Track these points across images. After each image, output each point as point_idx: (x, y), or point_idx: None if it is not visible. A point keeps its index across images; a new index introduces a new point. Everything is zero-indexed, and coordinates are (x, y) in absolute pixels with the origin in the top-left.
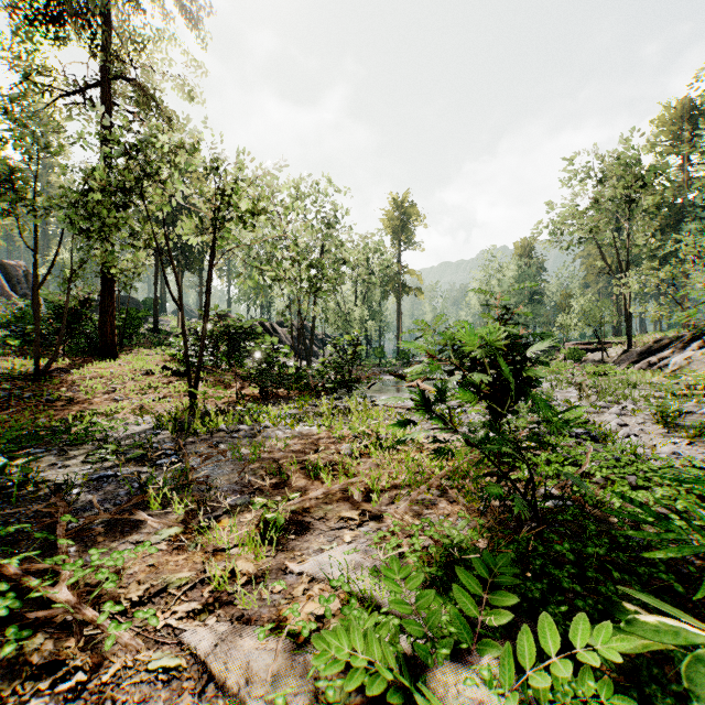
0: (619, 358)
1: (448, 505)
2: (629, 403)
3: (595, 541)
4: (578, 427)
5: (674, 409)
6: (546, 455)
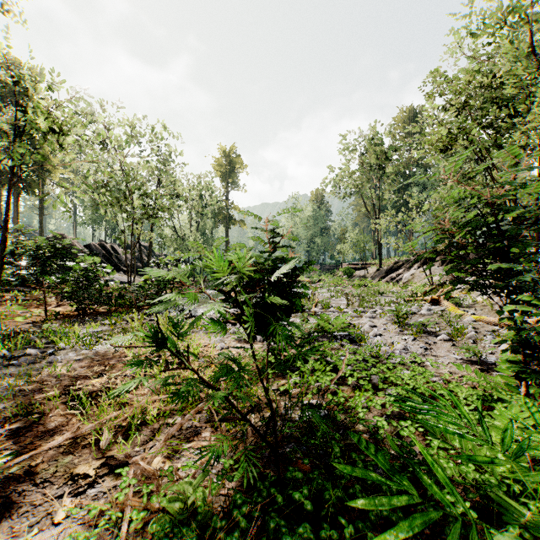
0: (374, 274)
1: (212, 432)
2: (378, 308)
3: (331, 488)
4: (342, 331)
5: (405, 312)
6: (313, 363)
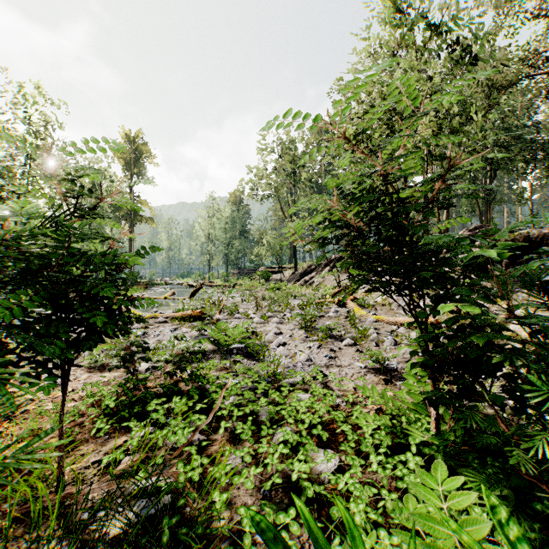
0: (290, 278)
1: None
2: (288, 312)
3: None
4: (240, 344)
5: (312, 316)
6: (175, 402)
